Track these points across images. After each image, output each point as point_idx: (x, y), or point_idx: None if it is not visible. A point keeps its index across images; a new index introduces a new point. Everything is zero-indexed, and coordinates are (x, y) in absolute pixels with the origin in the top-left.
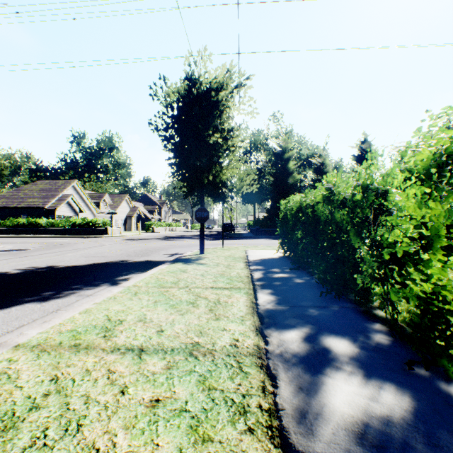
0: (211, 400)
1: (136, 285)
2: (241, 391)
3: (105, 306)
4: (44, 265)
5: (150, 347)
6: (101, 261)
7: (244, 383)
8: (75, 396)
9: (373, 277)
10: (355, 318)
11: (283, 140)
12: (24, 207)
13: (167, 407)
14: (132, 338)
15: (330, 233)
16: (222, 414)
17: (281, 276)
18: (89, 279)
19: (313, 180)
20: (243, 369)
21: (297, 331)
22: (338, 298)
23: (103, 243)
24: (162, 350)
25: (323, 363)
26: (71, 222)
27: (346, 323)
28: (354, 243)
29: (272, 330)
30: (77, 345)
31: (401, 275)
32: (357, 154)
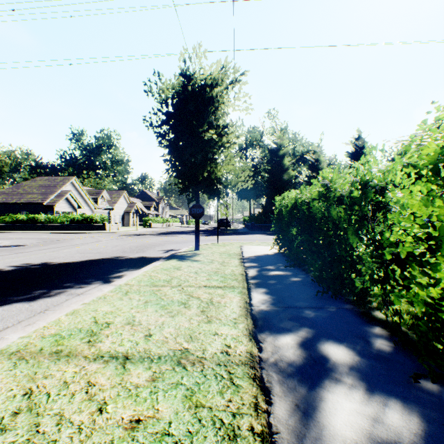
0: (197, 421)
1: (128, 284)
2: (231, 409)
3: (94, 307)
4: (39, 261)
5: (136, 354)
6: (96, 257)
7: (235, 399)
8: (47, 414)
9: (373, 279)
10: (353, 320)
11: (278, 137)
12: (23, 203)
13: (148, 429)
14: (117, 344)
15: (326, 230)
16: (209, 439)
17: (276, 274)
18: (82, 277)
19: (307, 176)
20: (235, 382)
21: (293, 336)
22: (335, 298)
23: (100, 238)
24: (148, 357)
25: (321, 374)
26: (70, 218)
27: (344, 326)
28: (353, 242)
29: (267, 335)
30: (58, 352)
31: (406, 279)
32: (351, 151)
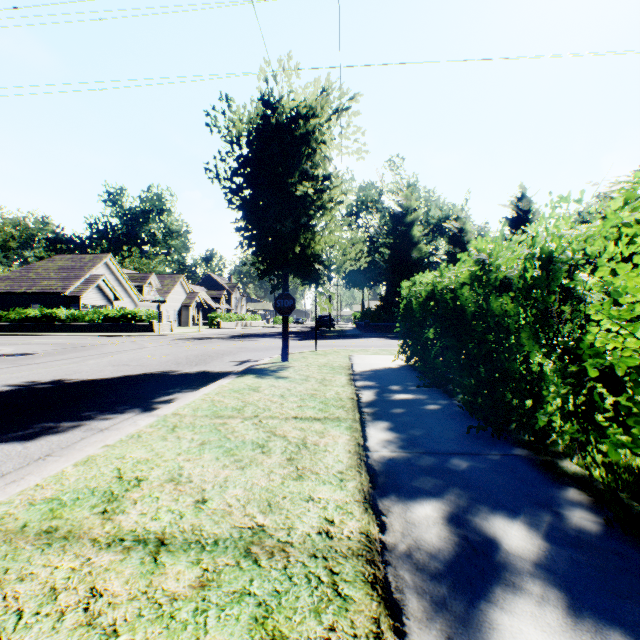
0: None
1: (178, 413)
2: None
3: (120, 452)
4: (50, 378)
5: (177, 536)
6: (135, 372)
7: (341, 625)
8: None
9: (567, 411)
10: (531, 476)
11: (404, 196)
12: (36, 292)
13: None
14: (149, 517)
15: (482, 332)
16: None
17: (403, 398)
18: (110, 402)
19: (447, 253)
20: (340, 590)
21: (435, 503)
22: (498, 438)
23: (145, 344)
24: (197, 542)
25: (488, 575)
26: (102, 314)
27: (517, 486)
28: (530, 350)
29: (392, 501)
30: (51, 531)
31: (635, 416)
32: (512, 216)
